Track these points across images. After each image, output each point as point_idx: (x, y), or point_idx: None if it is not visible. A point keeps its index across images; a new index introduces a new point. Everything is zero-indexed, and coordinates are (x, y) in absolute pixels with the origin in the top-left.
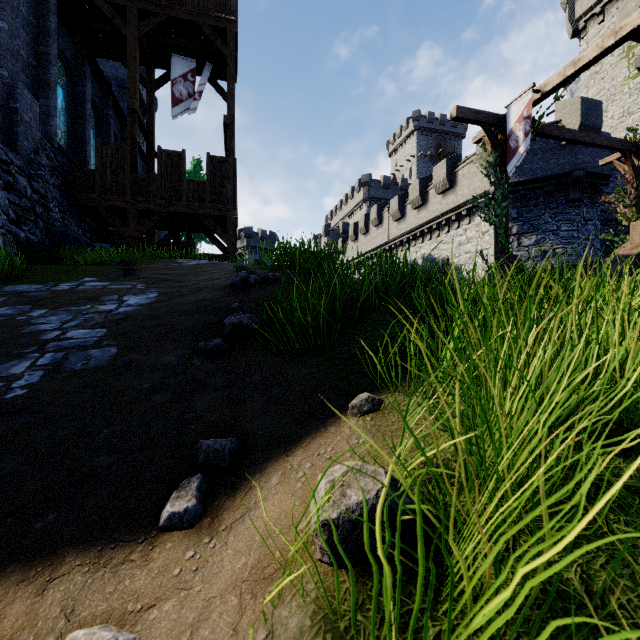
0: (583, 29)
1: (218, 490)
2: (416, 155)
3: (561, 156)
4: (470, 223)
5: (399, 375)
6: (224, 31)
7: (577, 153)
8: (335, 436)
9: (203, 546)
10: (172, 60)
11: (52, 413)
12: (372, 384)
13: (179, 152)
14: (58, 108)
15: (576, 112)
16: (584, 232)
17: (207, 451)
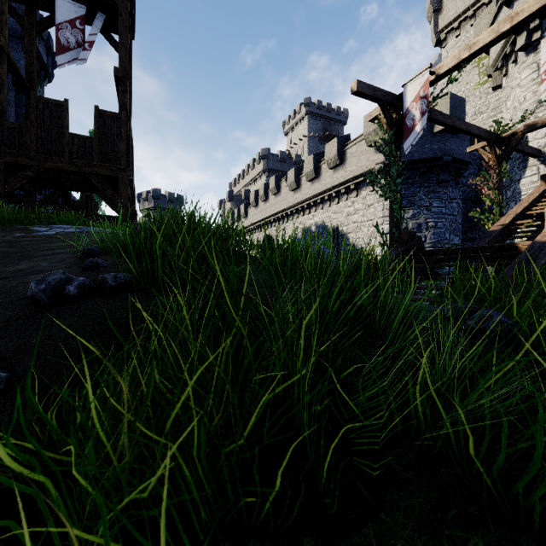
0: (444, 40)
1: None
2: (307, 135)
3: (433, 142)
4: (357, 196)
5: None
6: None
7: (446, 141)
8: None
9: None
10: (56, 2)
11: None
12: None
13: (60, 101)
14: None
15: (446, 105)
16: (450, 209)
17: None
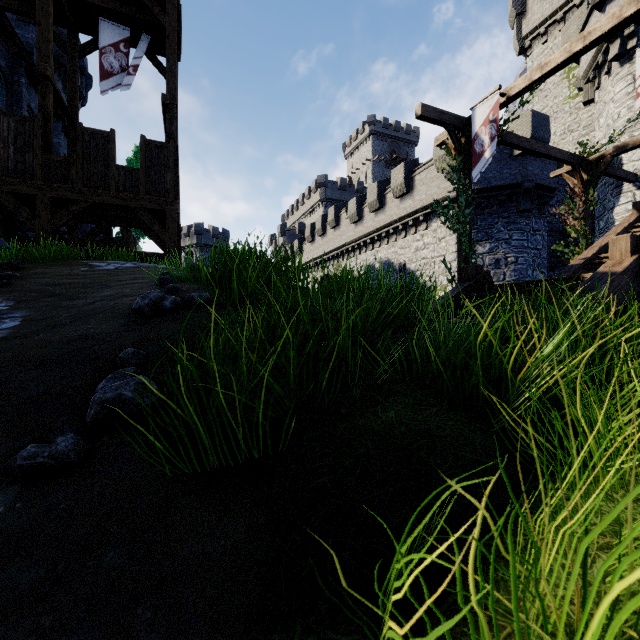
0: (529, 47)
1: None
2: (372, 159)
3: (513, 167)
4: (427, 229)
5: None
6: None
7: (528, 165)
8: None
9: None
10: (100, 25)
11: None
12: None
13: (106, 132)
14: None
15: (527, 124)
16: (533, 242)
17: None
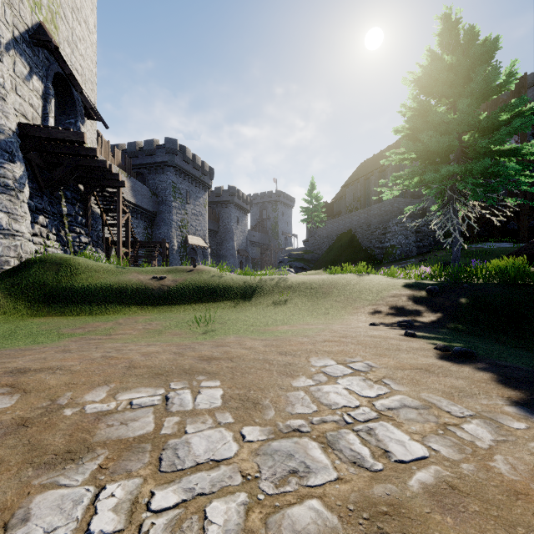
0: None
1: None
2: None
3: None
4: None
5: None
6: None
7: None
8: None
9: None
10: None
11: None
12: None
13: None
14: None
15: None
16: None
17: None
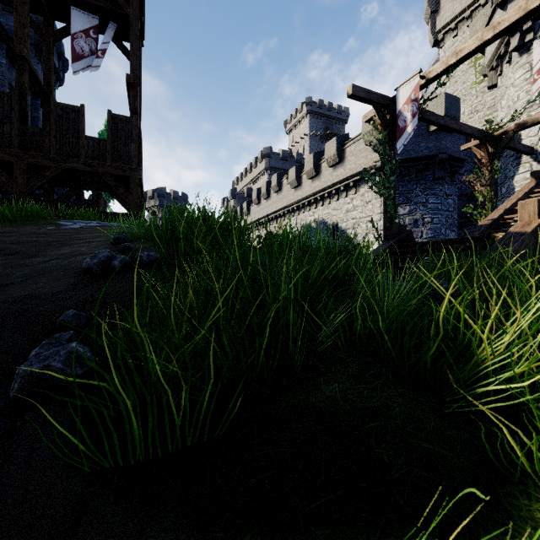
0: (442, 40)
1: None
2: (309, 134)
3: (429, 141)
4: (356, 193)
5: None
6: None
7: (441, 139)
8: None
9: None
10: (72, 13)
11: None
12: None
13: (76, 107)
14: None
15: (441, 105)
16: (446, 205)
17: None
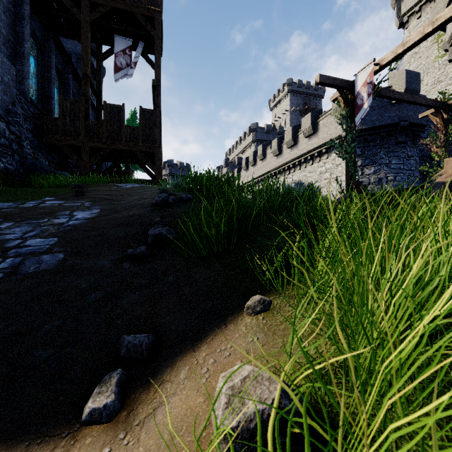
0: (406, 22)
1: (135, 383)
2: (289, 110)
3: (392, 111)
4: (328, 158)
5: (284, 280)
6: (152, 19)
7: (403, 109)
8: (234, 333)
9: (118, 442)
10: (115, 39)
11: (4, 310)
12: (263, 286)
13: (120, 105)
14: (31, 73)
15: (402, 80)
16: (408, 165)
17: (128, 346)
